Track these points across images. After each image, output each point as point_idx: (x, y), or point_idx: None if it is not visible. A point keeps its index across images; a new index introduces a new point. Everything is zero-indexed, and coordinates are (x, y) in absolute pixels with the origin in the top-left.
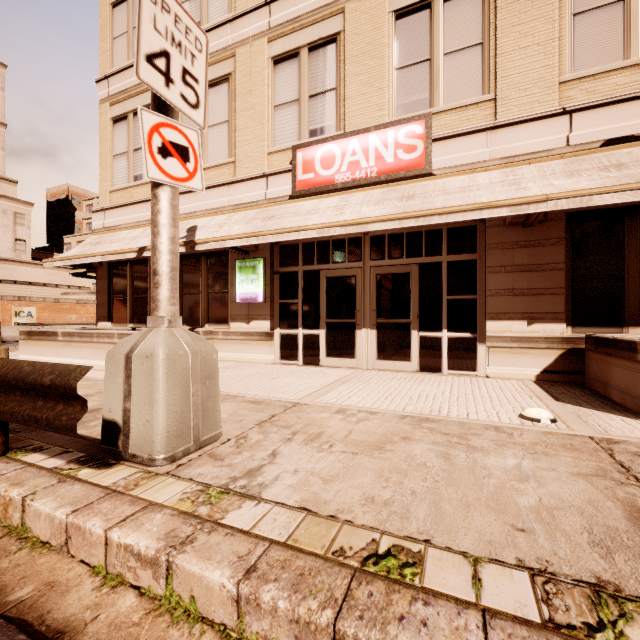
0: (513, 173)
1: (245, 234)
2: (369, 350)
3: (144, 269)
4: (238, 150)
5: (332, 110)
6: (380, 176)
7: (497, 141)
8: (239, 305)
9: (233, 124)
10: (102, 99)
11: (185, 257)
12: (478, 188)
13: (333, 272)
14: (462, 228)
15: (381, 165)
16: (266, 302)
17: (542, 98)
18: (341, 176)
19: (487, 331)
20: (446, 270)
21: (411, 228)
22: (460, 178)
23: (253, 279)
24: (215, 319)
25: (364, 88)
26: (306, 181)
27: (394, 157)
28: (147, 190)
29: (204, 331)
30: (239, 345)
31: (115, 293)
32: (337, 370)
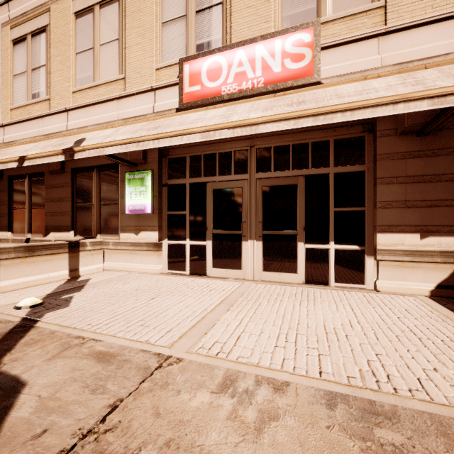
0: (411, 76)
1: (124, 140)
2: (255, 261)
3: (41, 182)
4: (128, 66)
5: (218, 24)
6: (267, 86)
7: (389, 47)
8: (128, 216)
9: (123, 41)
10: (3, 23)
11: (78, 170)
12: (376, 90)
13: (219, 184)
14: (350, 139)
15: (268, 75)
16: (154, 213)
17: (436, 3)
18: (227, 87)
19: (378, 244)
20: (333, 182)
21: (297, 140)
22: (351, 85)
23: (141, 191)
24: (106, 230)
25: (250, 1)
26: (193, 93)
27: (281, 66)
28: (44, 107)
29: (92, 242)
30: (129, 255)
31: (15, 205)
32: (223, 282)
